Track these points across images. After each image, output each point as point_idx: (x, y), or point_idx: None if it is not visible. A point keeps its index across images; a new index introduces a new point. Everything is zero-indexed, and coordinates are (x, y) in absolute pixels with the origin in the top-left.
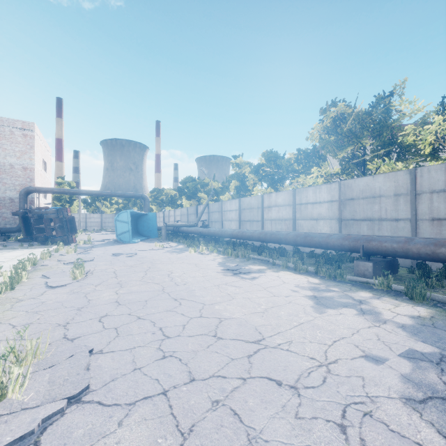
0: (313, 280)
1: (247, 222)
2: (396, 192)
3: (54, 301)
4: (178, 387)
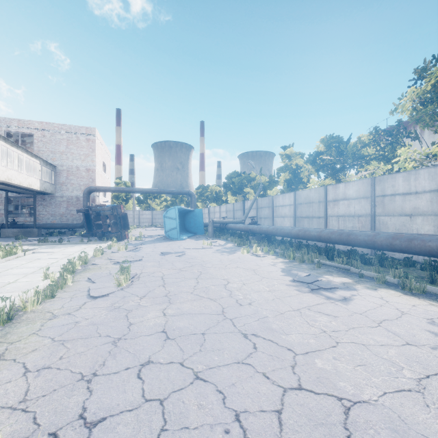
0: None
1: (304, 219)
2: None
3: (89, 322)
4: None
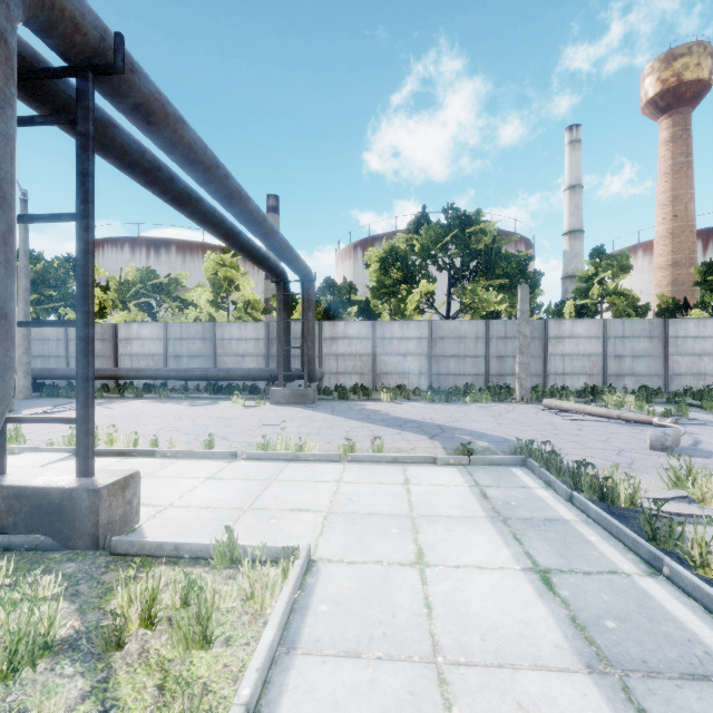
0: None
1: None
2: (58, 338)
3: None
4: None
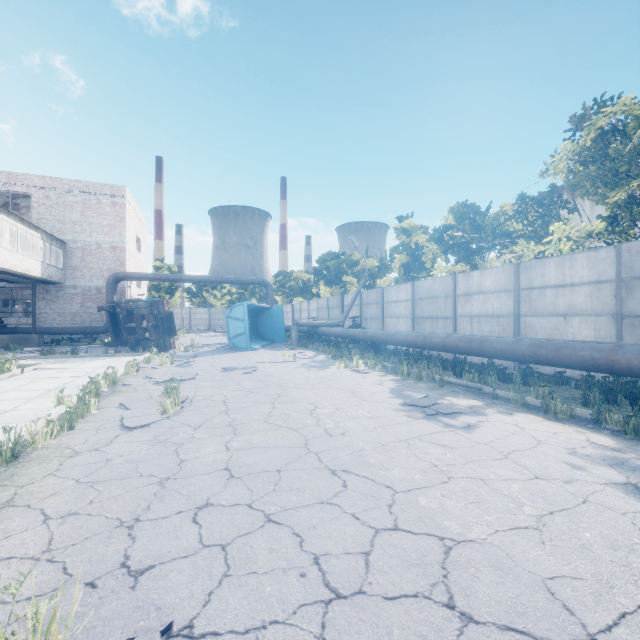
0: (600, 439)
1: (425, 320)
2: None
3: (125, 459)
4: None
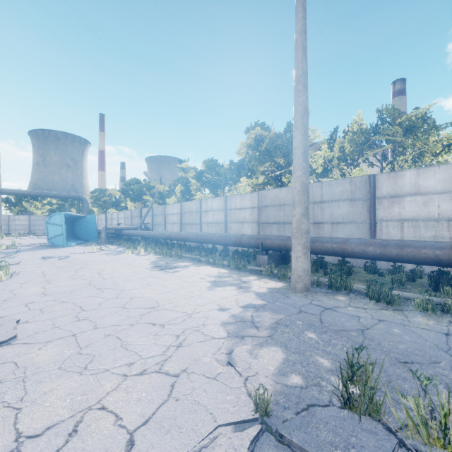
0: (223, 271)
1: (187, 225)
2: None
3: None
4: (84, 332)
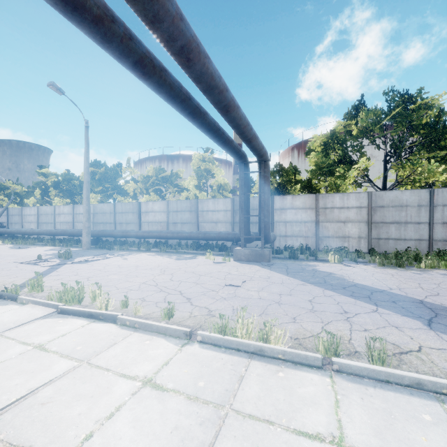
0: (58, 247)
1: (44, 224)
2: (110, 212)
3: None
4: None
